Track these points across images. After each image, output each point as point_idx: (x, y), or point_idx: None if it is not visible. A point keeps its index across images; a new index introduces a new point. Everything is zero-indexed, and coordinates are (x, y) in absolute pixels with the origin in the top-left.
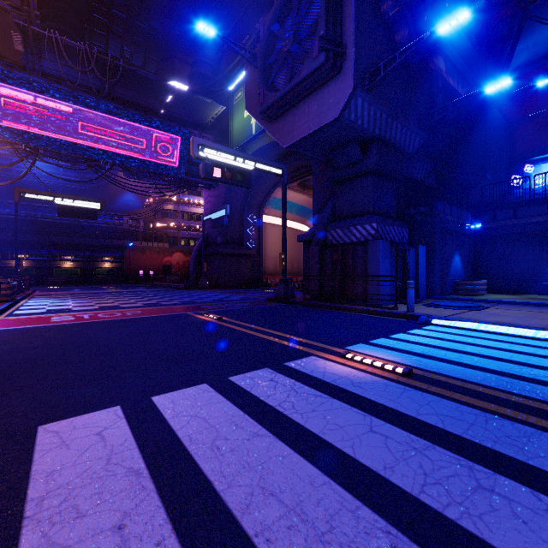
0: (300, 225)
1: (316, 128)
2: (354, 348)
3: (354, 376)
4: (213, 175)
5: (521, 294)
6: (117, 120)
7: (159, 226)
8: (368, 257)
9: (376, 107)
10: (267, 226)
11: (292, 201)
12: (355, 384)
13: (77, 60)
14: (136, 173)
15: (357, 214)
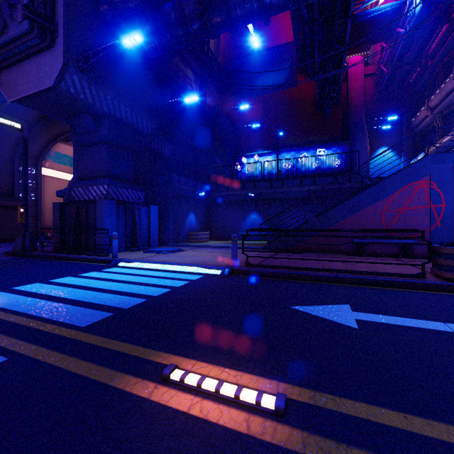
0: None
1: (36, 91)
2: None
3: None
4: None
5: (229, 240)
6: None
7: None
8: (96, 213)
9: (97, 88)
10: (49, 179)
11: None
12: None
13: None
14: None
15: (96, 176)
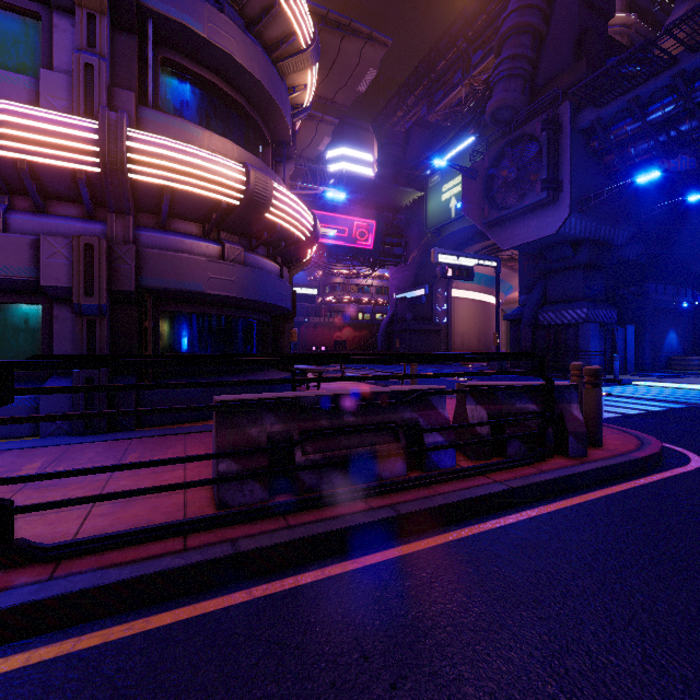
0: (488, 296)
1: (535, 239)
2: None
3: None
4: (446, 274)
5: None
6: (329, 215)
7: (329, 300)
8: (579, 336)
9: (587, 220)
10: (454, 300)
11: (481, 273)
12: None
13: (317, 179)
14: (336, 257)
15: (568, 300)
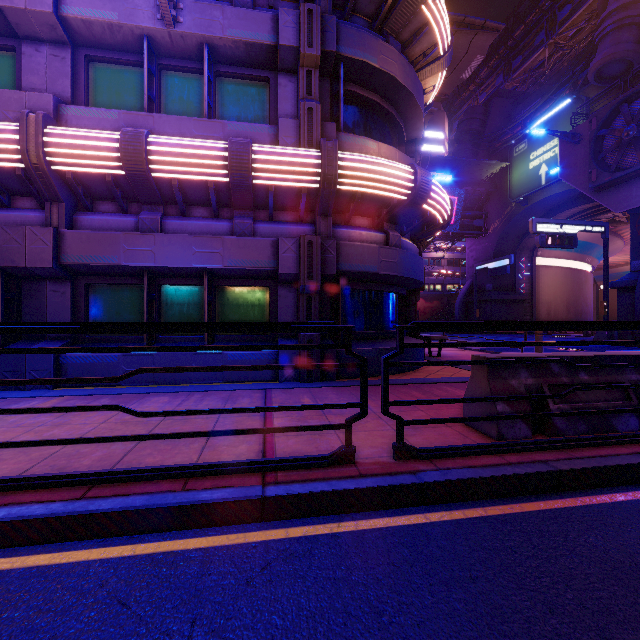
0: (578, 263)
1: None
2: None
3: None
4: (545, 243)
5: None
6: None
7: None
8: None
9: None
10: (539, 269)
11: None
12: None
13: None
14: None
15: None
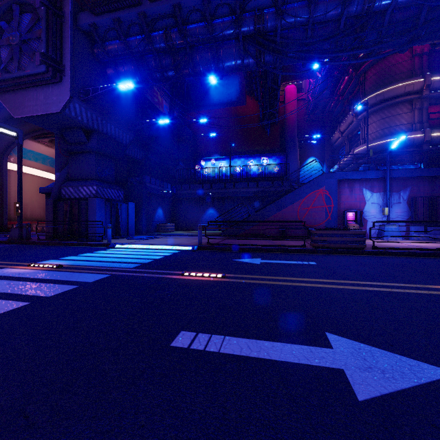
0: None
1: (43, 113)
2: (43, 262)
3: (24, 272)
4: None
5: (191, 231)
6: None
7: None
8: (89, 208)
9: (92, 112)
10: (14, 173)
11: (45, 154)
12: (21, 274)
13: None
14: None
15: (85, 178)
